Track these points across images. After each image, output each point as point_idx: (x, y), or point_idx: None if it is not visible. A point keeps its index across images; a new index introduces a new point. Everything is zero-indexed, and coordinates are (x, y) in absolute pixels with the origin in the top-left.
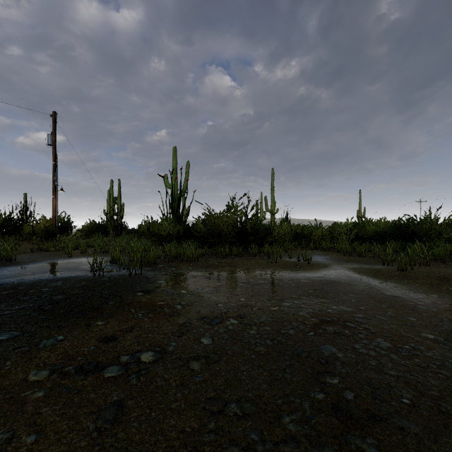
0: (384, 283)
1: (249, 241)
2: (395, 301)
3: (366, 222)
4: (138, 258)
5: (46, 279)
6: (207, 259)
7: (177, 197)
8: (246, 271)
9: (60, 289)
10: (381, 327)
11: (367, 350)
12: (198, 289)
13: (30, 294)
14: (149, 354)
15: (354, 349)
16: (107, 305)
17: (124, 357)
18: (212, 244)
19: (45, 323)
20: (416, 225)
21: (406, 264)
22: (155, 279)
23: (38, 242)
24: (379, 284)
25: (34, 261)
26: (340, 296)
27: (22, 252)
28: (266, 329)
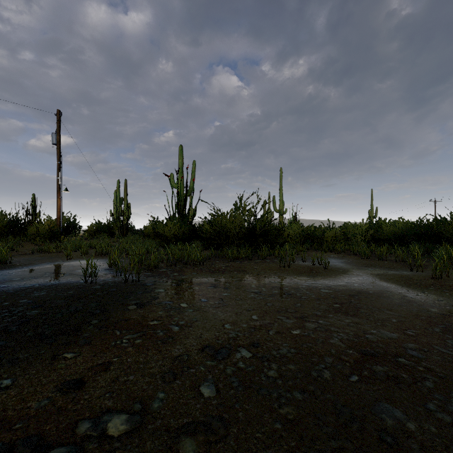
0: (422, 295)
1: (259, 243)
2: (449, 323)
3: (383, 222)
4: (135, 263)
5: (32, 286)
6: (213, 262)
7: (183, 197)
8: (256, 277)
9: (40, 300)
10: (449, 367)
11: (450, 416)
12: (202, 302)
13: (2, 308)
14: (121, 420)
15: (429, 412)
16: (88, 324)
17: (84, 423)
18: (218, 245)
19: (0, 353)
20: (441, 226)
21: (442, 271)
22: (153, 287)
23: (42, 243)
24: (417, 297)
25: (30, 264)
26: (375, 313)
27: (22, 253)
28: (290, 368)
